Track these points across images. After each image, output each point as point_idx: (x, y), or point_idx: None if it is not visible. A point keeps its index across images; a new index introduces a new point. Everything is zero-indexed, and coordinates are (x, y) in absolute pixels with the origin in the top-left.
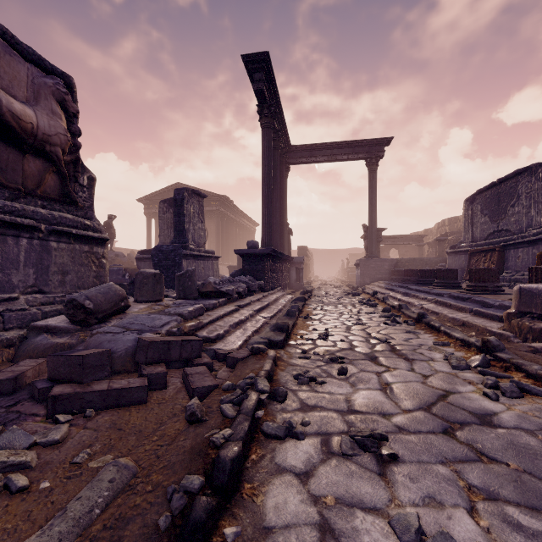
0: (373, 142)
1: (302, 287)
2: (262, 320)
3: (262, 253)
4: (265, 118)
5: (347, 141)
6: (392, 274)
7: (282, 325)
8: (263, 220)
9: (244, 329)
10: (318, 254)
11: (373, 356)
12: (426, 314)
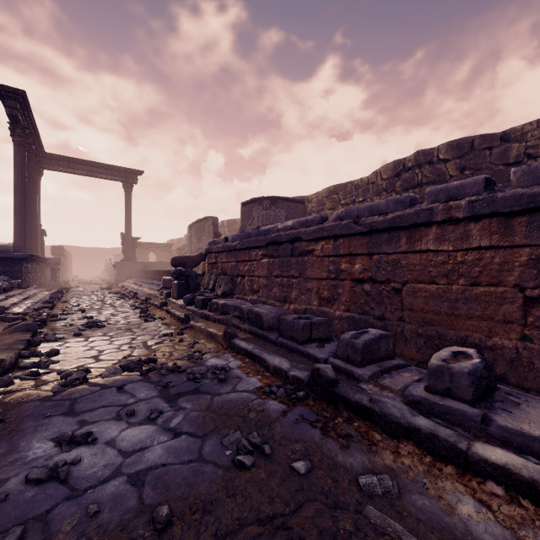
0: (129, 171)
1: (59, 286)
2: (31, 303)
3: (20, 258)
4: (19, 137)
5: (106, 164)
6: (141, 273)
7: (50, 301)
8: (16, 226)
9: (20, 307)
10: (78, 252)
11: (101, 308)
12: (138, 293)
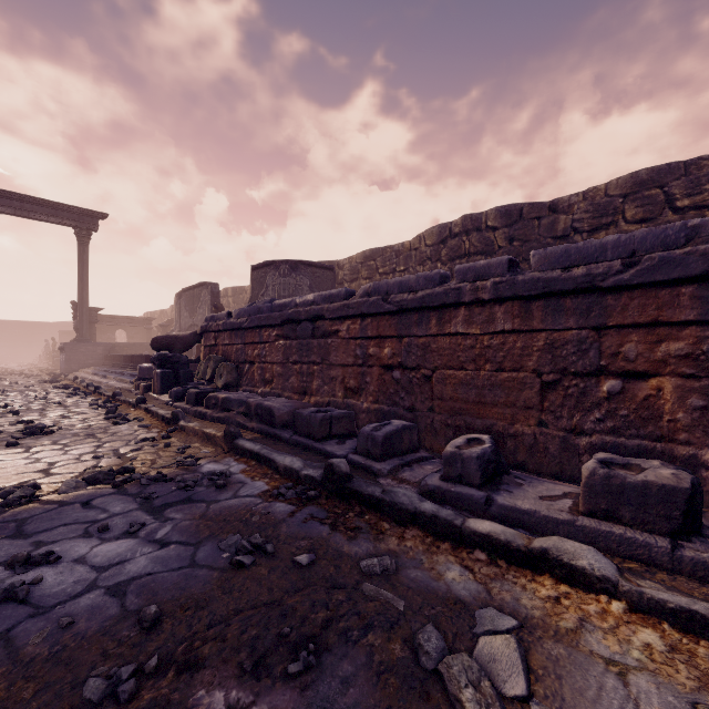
0: (85, 212)
1: None
2: None
3: None
4: None
5: (47, 200)
6: (105, 360)
7: None
8: None
9: None
10: None
11: (44, 409)
12: (101, 387)
